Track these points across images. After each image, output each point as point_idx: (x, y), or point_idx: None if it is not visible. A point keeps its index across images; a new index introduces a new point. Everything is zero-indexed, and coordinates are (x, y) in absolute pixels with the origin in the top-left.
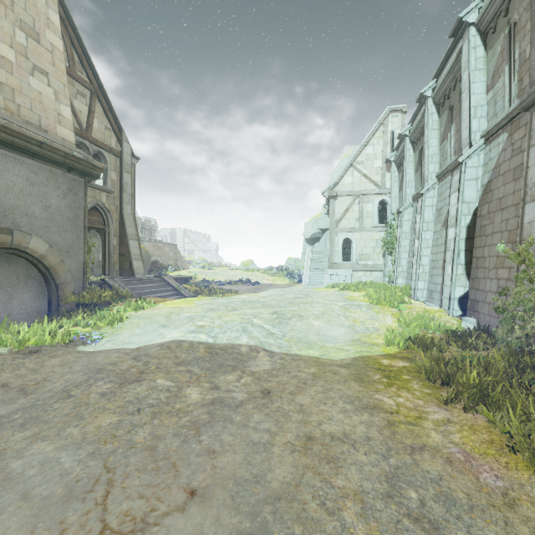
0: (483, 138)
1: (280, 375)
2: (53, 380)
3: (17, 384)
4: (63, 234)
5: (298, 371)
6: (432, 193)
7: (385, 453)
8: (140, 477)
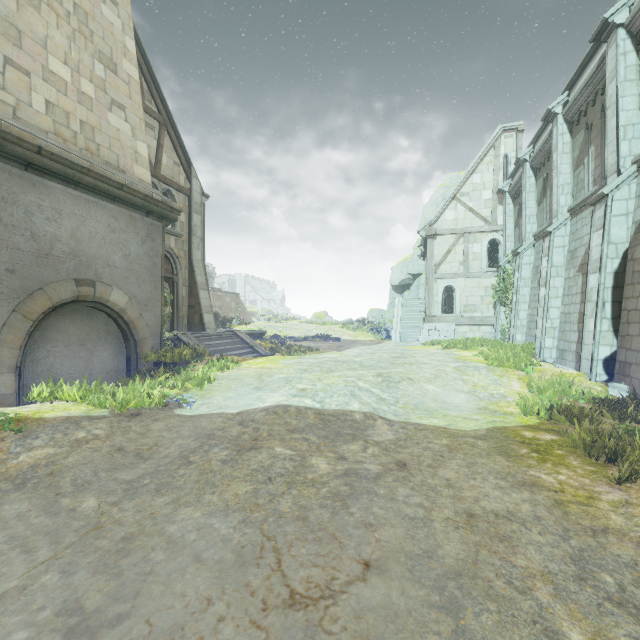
0: (636, 164)
1: (409, 446)
2: (166, 445)
3: (132, 448)
4: (142, 285)
5: (429, 442)
6: (563, 231)
7: (563, 534)
8: (304, 546)
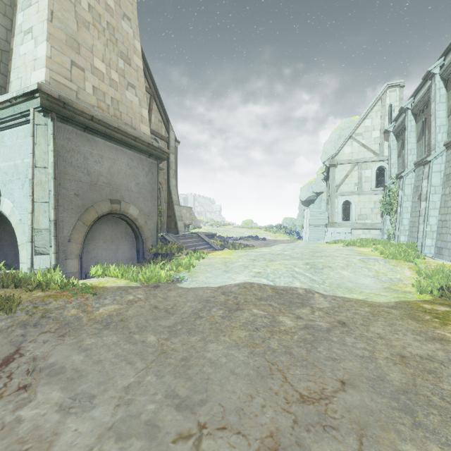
0: None
1: (343, 312)
2: (181, 306)
3: (162, 307)
4: (146, 203)
5: (356, 309)
6: (440, 160)
7: None
8: (297, 369)
